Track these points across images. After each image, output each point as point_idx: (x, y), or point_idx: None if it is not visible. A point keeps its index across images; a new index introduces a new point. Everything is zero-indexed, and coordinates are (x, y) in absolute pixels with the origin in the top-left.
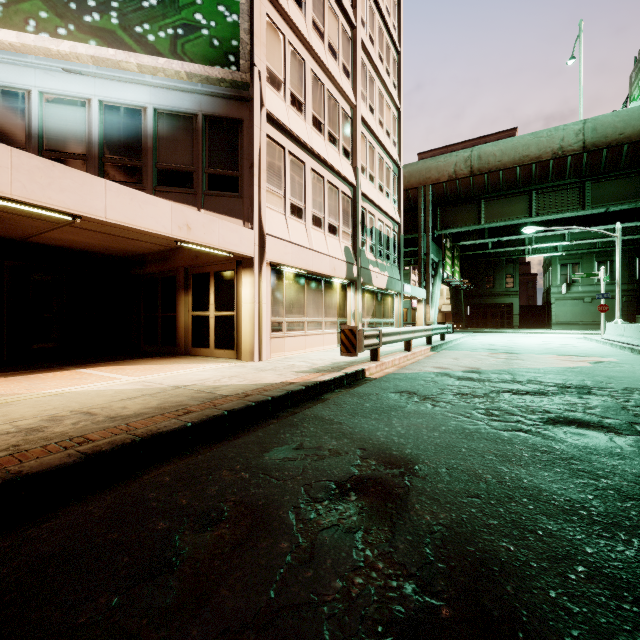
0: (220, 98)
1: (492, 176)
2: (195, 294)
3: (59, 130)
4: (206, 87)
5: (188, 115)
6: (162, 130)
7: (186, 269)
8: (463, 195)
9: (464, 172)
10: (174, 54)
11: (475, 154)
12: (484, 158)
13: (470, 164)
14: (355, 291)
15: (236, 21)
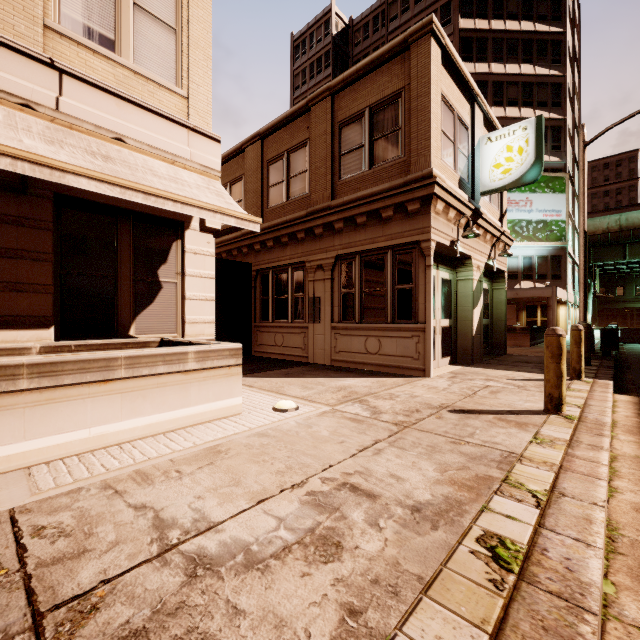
0: (555, 249)
1: (636, 231)
2: (528, 312)
3: (511, 266)
4: (552, 247)
5: (545, 256)
6: (538, 262)
7: (523, 303)
8: (612, 241)
9: (614, 228)
10: (546, 240)
11: (623, 218)
12: (630, 220)
13: (619, 224)
14: (574, 308)
15: (564, 226)
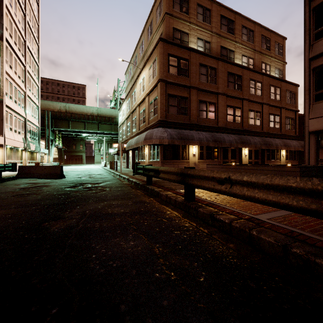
0: None
1: (73, 114)
2: None
3: None
4: None
5: None
6: None
7: None
8: (63, 118)
9: (63, 110)
10: None
11: (67, 106)
12: (70, 108)
13: (66, 108)
14: (26, 152)
15: None
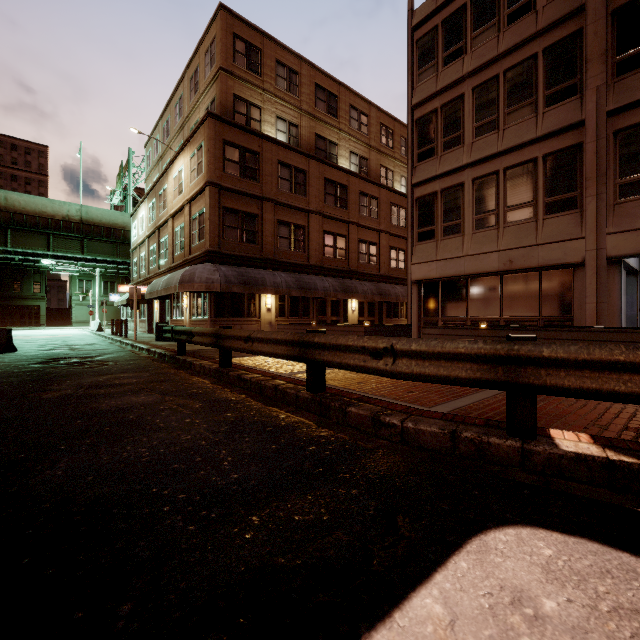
0: None
1: (18, 216)
2: None
3: None
4: None
5: None
6: None
7: None
8: None
9: None
10: None
11: (2, 195)
12: (11, 201)
13: None
14: None
15: None
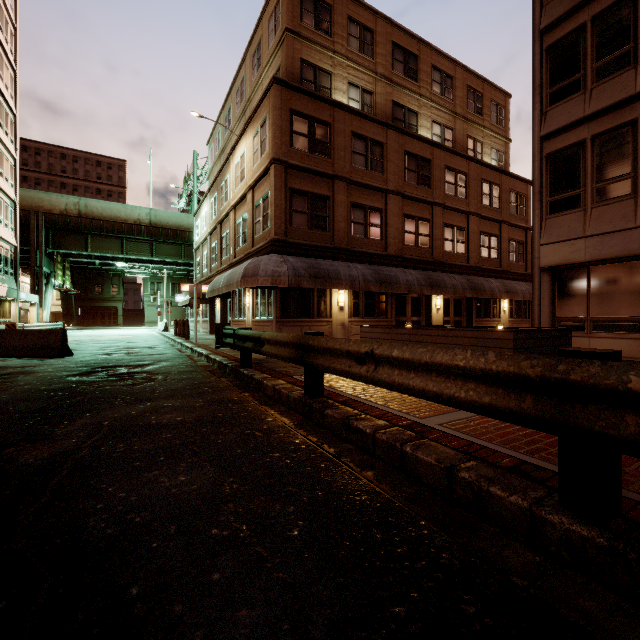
0: None
1: (96, 222)
2: None
3: None
4: None
5: None
6: None
7: None
8: (73, 228)
9: (74, 212)
10: None
11: (83, 203)
12: (90, 208)
13: (79, 208)
14: None
15: None
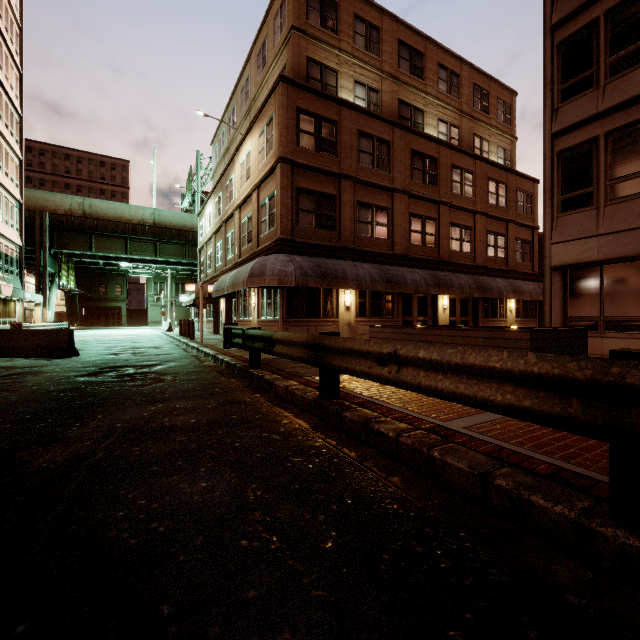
0: None
1: (100, 222)
2: None
3: None
4: None
5: None
6: None
7: None
8: (78, 228)
9: (79, 213)
10: None
11: (87, 203)
12: (94, 208)
13: (83, 208)
14: None
15: None
